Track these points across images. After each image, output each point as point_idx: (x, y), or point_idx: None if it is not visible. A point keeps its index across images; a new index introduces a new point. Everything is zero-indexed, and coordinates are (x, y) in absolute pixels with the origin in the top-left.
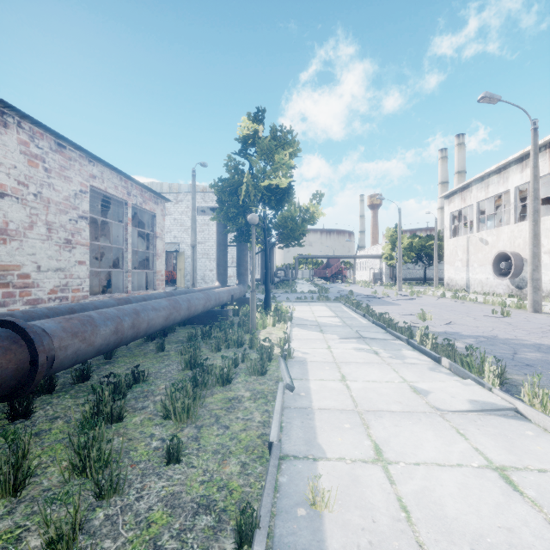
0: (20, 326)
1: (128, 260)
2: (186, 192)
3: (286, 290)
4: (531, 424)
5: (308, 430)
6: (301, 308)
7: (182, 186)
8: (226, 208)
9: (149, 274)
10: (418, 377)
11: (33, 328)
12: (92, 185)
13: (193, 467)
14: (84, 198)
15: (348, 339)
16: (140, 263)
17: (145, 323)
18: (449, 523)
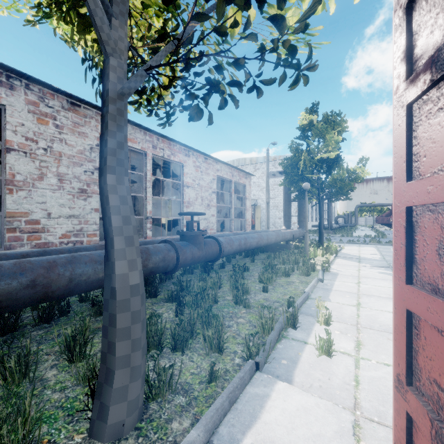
0: (216, 238)
1: (232, 213)
2: (261, 162)
3: (342, 235)
4: None
5: (326, 294)
6: (350, 247)
7: (259, 158)
8: (289, 177)
9: (241, 221)
10: None
11: (219, 239)
12: (217, 174)
13: (272, 294)
14: (214, 182)
15: (378, 267)
16: (237, 214)
17: (249, 244)
18: (376, 321)
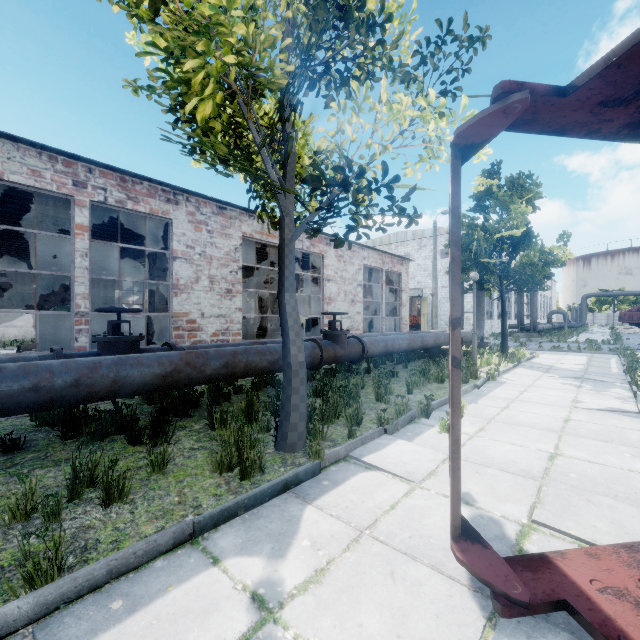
0: (359, 338)
1: (383, 310)
2: (429, 236)
3: (550, 339)
4: (638, 419)
5: (476, 398)
6: (549, 356)
7: (425, 231)
8: None
9: (396, 320)
10: (592, 398)
11: (362, 339)
12: (363, 263)
13: (417, 396)
14: (360, 273)
15: (565, 378)
16: (390, 311)
17: (397, 345)
18: (513, 418)
